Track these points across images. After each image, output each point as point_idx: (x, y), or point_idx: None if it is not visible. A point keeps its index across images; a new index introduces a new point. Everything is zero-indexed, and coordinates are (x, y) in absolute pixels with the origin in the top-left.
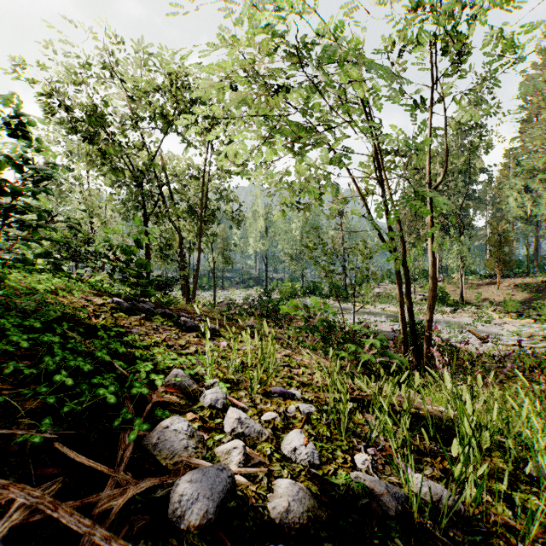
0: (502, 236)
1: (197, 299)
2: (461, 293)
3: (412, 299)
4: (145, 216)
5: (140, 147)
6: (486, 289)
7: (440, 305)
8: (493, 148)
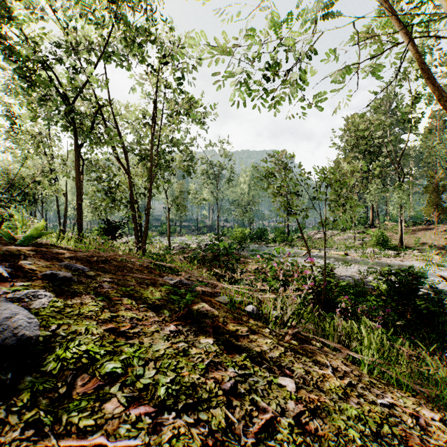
0: (438, 185)
1: (155, 243)
2: (400, 237)
3: (352, 243)
4: (76, 143)
5: (77, 71)
6: (422, 234)
7: (383, 249)
8: (431, 102)
